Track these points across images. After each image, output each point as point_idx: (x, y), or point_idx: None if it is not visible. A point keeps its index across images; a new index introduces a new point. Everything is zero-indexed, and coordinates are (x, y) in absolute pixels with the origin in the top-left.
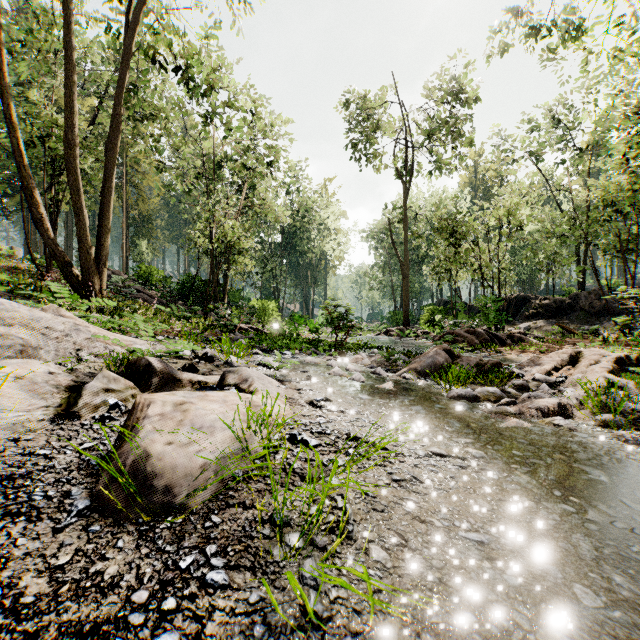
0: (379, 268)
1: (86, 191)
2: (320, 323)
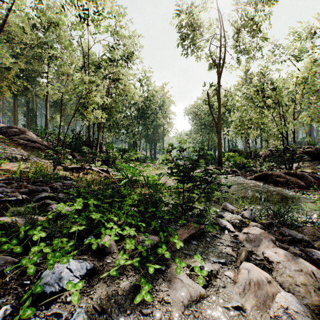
0: (194, 131)
1: (27, 87)
2: (160, 163)
